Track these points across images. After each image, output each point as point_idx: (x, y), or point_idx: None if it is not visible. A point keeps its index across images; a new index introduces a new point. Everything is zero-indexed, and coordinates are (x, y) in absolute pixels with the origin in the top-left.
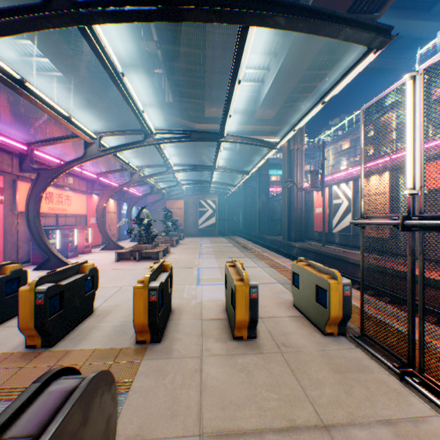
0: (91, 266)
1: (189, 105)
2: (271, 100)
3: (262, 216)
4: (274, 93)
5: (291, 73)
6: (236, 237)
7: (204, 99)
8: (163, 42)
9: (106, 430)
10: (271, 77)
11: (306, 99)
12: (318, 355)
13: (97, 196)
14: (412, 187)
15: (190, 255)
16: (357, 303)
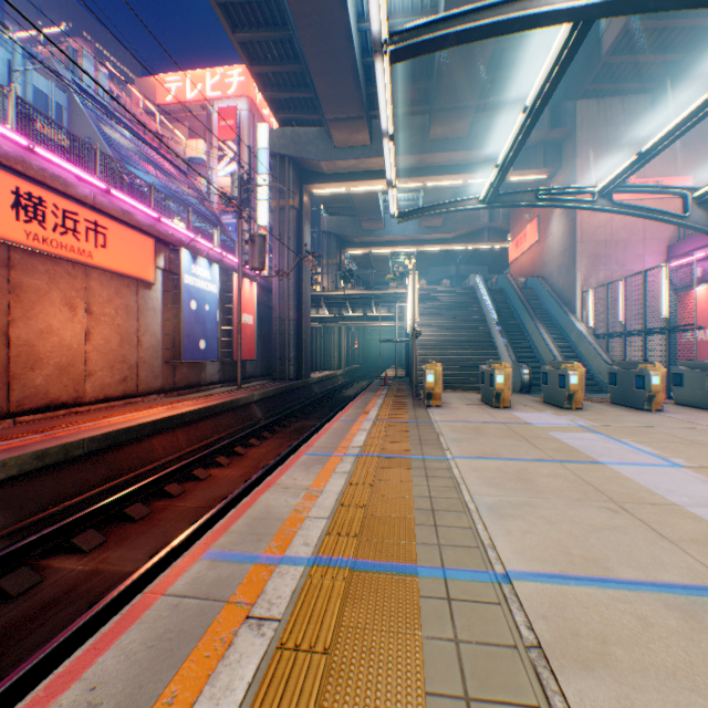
0: (641, 366)
1: None
2: None
3: None
4: None
5: None
6: None
7: None
8: None
9: (518, 379)
10: None
11: None
12: (448, 398)
13: None
14: (415, 318)
15: None
16: (375, 406)
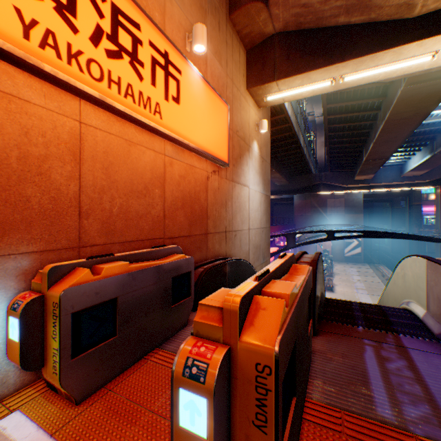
0: None
1: (340, 172)
2: (418, 169)
3: (412, 246)
4: (420, 168)
5: (434, 161)
6: (381, 267)
7: (353, 168)
8: (329, 157)
9: None
10: (415, 161)
11: None
12: None
13: (281, 241)
14: None
15: (348, 288)
16: None
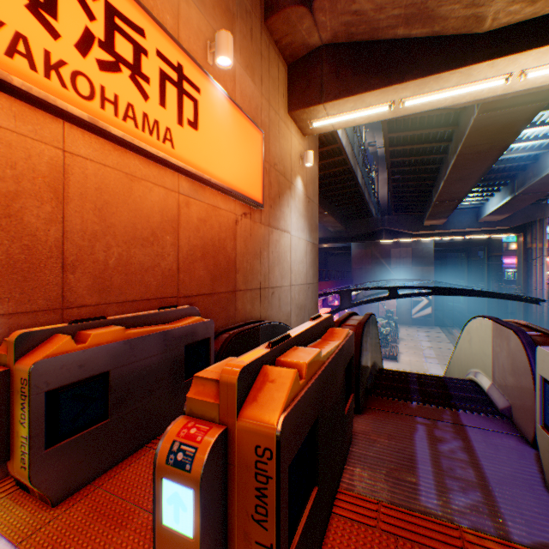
0: None
1: (406, 216)
2: (497, 213)
3: (491, 305)
4: (499, 211)
5: (516, 204)
6: (455, 331)
7: (422, 211)
8: (392, 197)
9: None
10: (494, 203)
11: (545, 199)
12: None
13: (335, 300)
14: None
15: (416, 357)
16: None
